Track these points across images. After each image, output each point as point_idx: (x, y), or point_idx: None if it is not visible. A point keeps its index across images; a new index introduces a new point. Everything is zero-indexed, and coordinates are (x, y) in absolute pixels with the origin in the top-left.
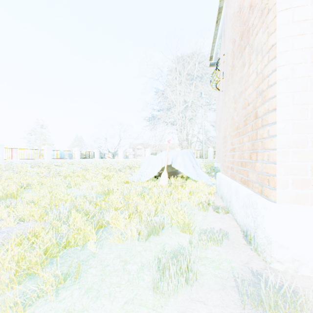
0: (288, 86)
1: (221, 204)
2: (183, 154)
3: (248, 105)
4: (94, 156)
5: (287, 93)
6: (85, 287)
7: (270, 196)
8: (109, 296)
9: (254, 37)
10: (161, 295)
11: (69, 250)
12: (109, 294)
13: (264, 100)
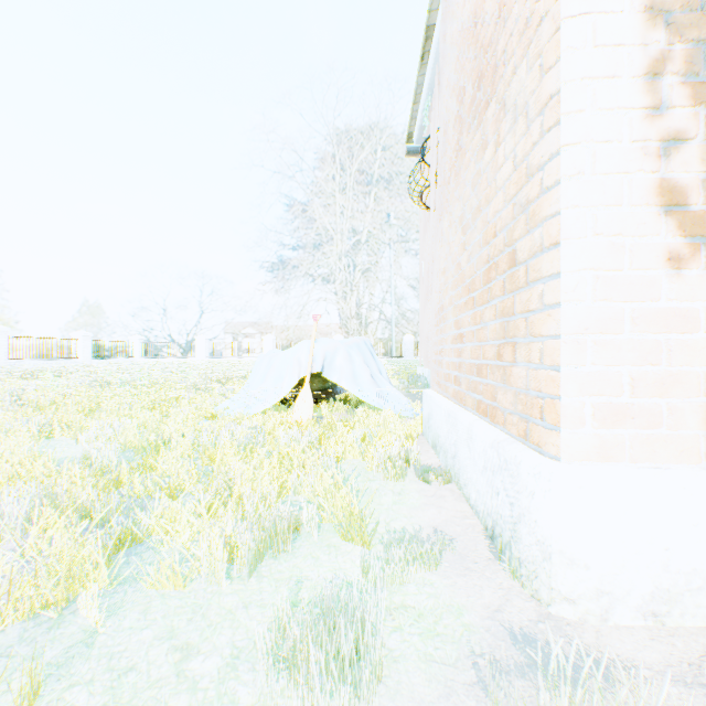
0: (585, 191)
1: (435, 461)
2: (350, 349)
3: (495, 237)
4: (132, 352)
5: (582, 207)
6: None
7: (546, 446)
8: None
9: (508, 80)
10: None
11: (9, 633)
12: None
13: (532, 223)
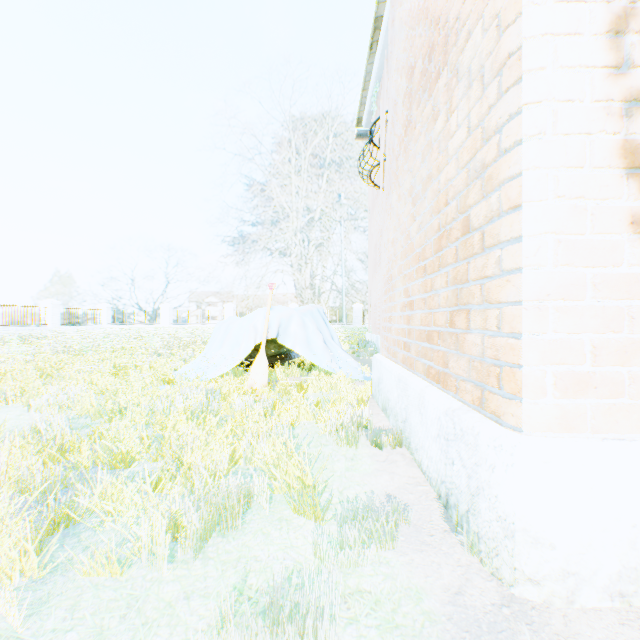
0: (546, 151)
1: (385, 424)
2: (304, 316)
3: (446, 205)
4: (100, 319)
5: (543, 168)
6: None
7: (504, 416)
8: None
9: (461, 46)
10: None
11: None
12: None
13: (488, 188)
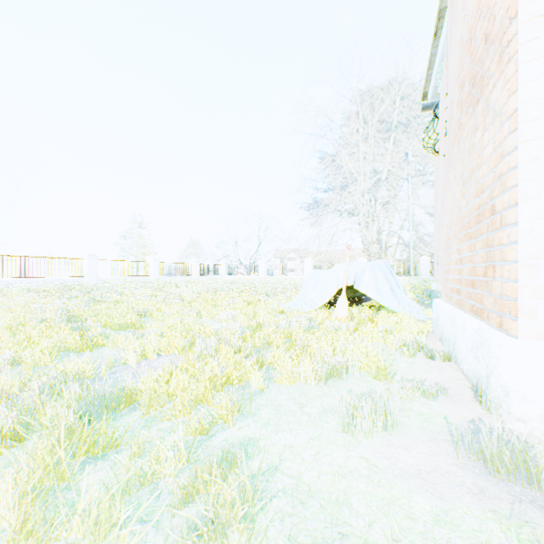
0: (537, 170)
1: (440, 349)
2: (373, 269)
3: (483, 193)
4: (220, 271)
5: (536, 180)
6: (260, 421)
7: (510, 330)
8: (290, 431)
9: (490, 90)
10: (352, 437)
11: (229, 387)
12: (290, 430)
13: (503, 189)
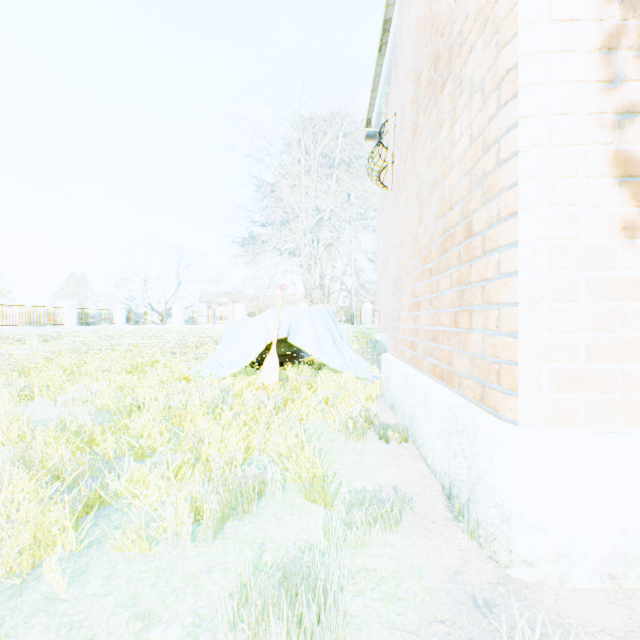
0: (542, 162)
1: (393, 421)
2: (313, 316)
3: (451, 210)
4: (114, 319)
5: (539, 178)
6: None
7: (502, 410)
8: None
9: (463, 59)
10: None
11: None
12: None
13: (488, 195)
